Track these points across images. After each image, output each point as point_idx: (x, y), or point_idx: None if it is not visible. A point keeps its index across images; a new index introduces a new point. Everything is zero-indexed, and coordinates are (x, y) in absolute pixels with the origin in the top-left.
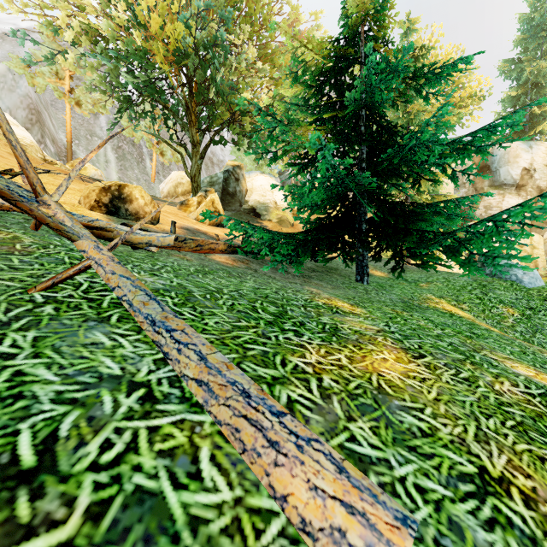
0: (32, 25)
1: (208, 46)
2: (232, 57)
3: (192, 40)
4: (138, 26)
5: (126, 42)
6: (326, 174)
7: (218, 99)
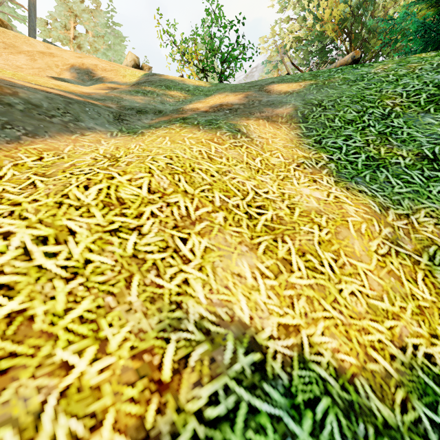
0: (257, 63)
1: (359, 6)
2: (379, 0)
3: (349, 9)
4: (317, 22)
5: (312, 34)
6: (417, 30)
7: (370, 36)
